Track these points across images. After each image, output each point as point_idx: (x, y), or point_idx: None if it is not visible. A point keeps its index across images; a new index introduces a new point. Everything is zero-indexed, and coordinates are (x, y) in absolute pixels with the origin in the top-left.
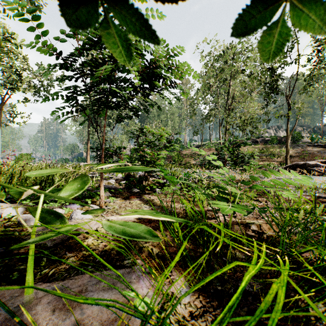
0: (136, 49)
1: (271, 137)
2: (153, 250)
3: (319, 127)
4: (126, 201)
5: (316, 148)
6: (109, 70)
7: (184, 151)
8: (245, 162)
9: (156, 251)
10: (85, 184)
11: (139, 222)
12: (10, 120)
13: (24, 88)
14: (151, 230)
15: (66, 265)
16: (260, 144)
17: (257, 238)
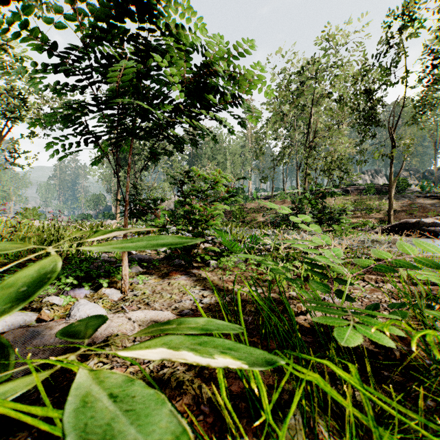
0: (177, 42)
1: (366, 185)
2: (202, 389)
3: (431, 171)
4: (163, 281)
5: (429, 200)
6: (130, 71)
7: (249, 203)
8: (334, 220)
9: (208, 392)
10: (42, 285)
11: None
12: (11, 162)
13: (30, 118)
14: (188, 437)
15: (31, 431)
16: (352, 195)
17: (384, 358)
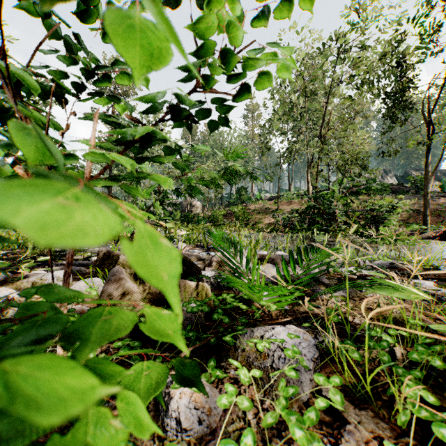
0: None
1: (378, 185)
2: None
3: (444, 171)
4: None
5: None
6: None
7: (252, 205)
8: (380, 221)
9: None
10: None
11: None
12: None
13: None
14: None
15: None
16: None
17: None
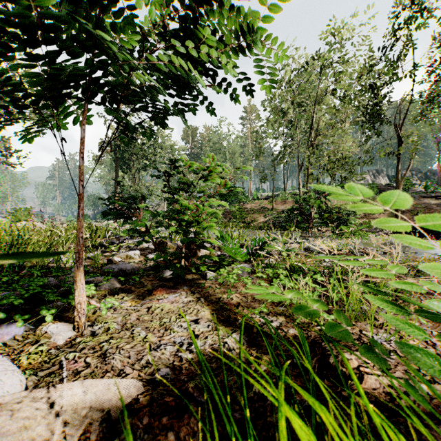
0: None
1: (368, 185)
2: None
3: (434, 171)
4: (143, 304)
5: (434, 200)
6: None
7: (249, 204)
8: (343, 221)
9: None
10: None
11: (148, 407)
12: (4, 161)
13: None
14: None
15: None
16: None
17: None
